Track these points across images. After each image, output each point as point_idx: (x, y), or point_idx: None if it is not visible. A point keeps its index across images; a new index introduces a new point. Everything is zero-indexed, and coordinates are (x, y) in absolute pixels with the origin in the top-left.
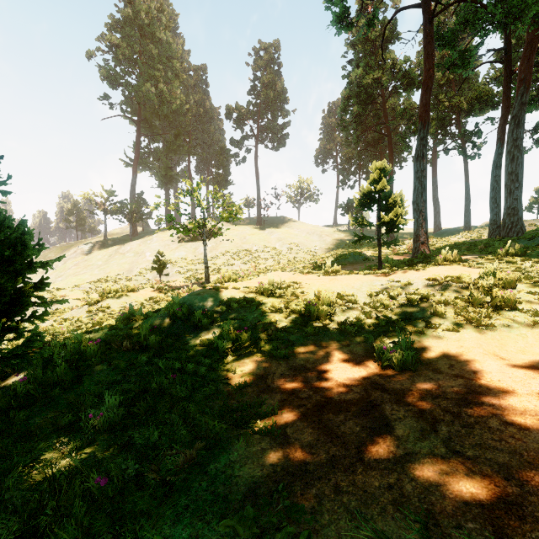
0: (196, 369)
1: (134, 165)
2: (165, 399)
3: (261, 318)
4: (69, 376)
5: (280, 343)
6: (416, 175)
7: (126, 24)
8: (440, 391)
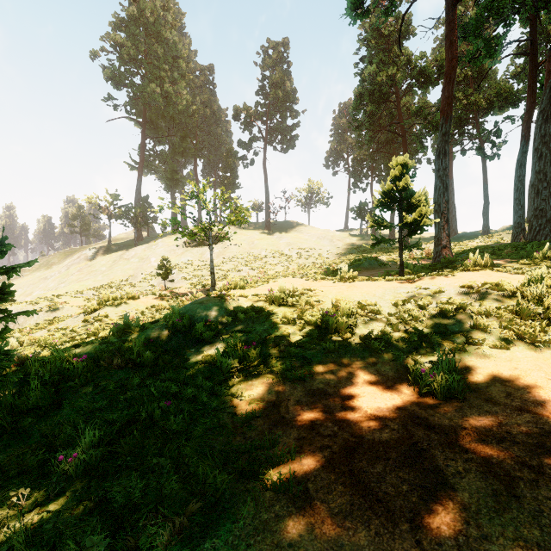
0: (196, 393)
1: (139, 168)
2: (156, 434)
3: (272, 331)
4: (47, 400)
5: (295, 360)
6: (437, 174)
7: (131, 22)
8: (503, 431)
